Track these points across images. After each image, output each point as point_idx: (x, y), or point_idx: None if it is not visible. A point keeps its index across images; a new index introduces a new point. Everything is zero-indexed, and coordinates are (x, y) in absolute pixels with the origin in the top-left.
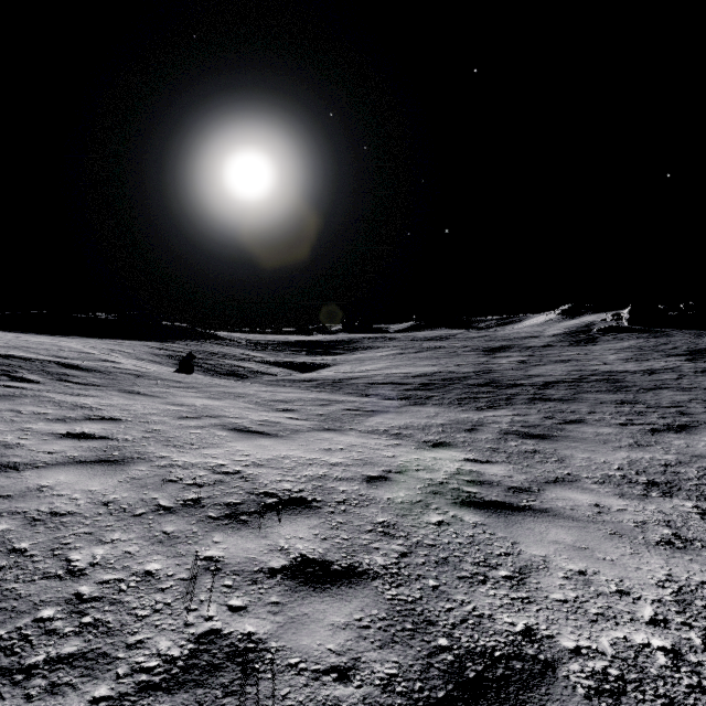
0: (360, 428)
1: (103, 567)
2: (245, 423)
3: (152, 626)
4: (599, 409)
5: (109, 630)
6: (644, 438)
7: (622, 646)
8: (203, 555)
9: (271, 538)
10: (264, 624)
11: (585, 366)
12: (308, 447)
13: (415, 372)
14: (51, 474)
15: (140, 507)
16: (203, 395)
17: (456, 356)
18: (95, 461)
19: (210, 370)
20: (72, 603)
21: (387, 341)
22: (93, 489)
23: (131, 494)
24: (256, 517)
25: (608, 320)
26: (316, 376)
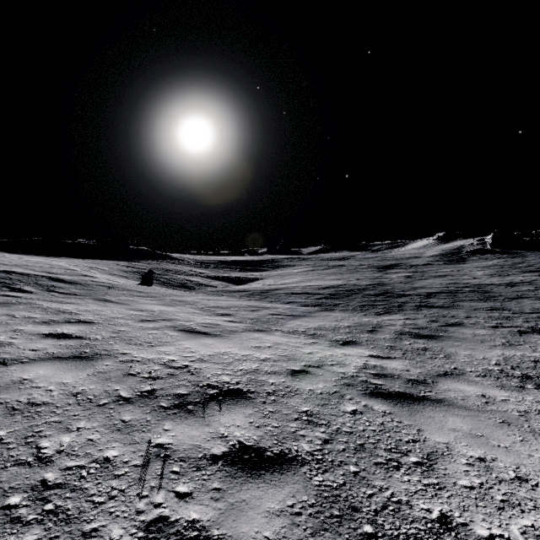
0: (283, 329)
1: (67, 454)
2: (192, 325)
3: (107, 513)
4: (474, 315)
5: (68, 518)
6: (514, 338)
7: (532, 535)
8: (155, 442)
9: (213, 426)
10: (207, 511)
11: (458, 280)
12: (242, 345)
13: (324, 284)
14: (32, 369)
15: (104, 398)
16: (159, 302)
17: (356, 272)
18: (70, 357)
19: (165, 283)
20: (37, 490)
21: (302, 260)
22: (65, 381)
23: (97, 386)
24: (200, 407)
25: (474, 244)
26: (247, 288)
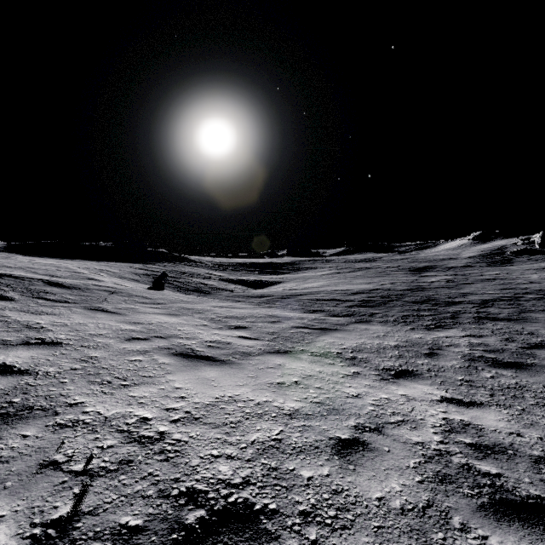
0: (311, 350)
1: None
2: (194, 344)
3: None
4: None
5: None
6: None
7: None
8: None
9: None
10: None
11: (513, 285)
12: (258, 380)
13: (353, 289)
14: None
15: None
16: (164, 311)
17: (386, 275)
18: None
19: (178, 286)
20: None
21: (324, 263)
22: None
23: None
24: None
25: (519, 244)
26: (266, 292)
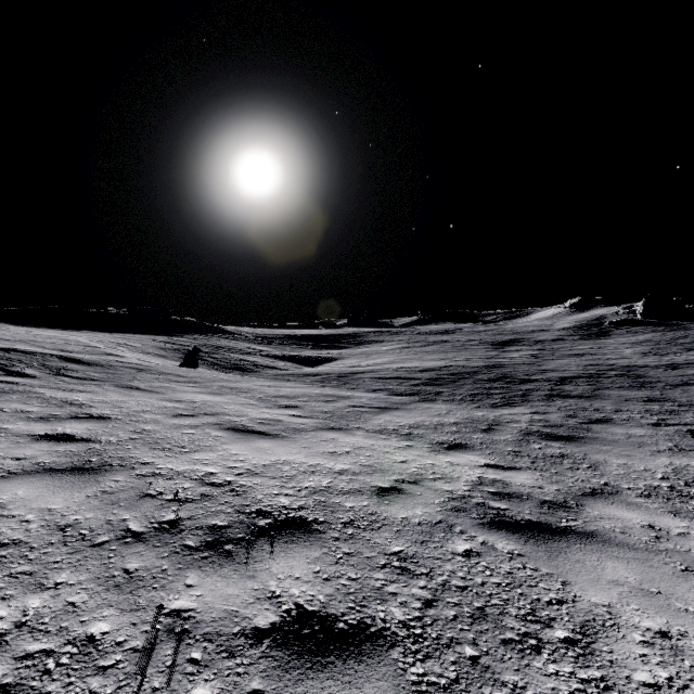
0: (367, 427)
1: (31, 630)
2: (244, 421)
3: None
4: (625, 407)
5: None
6: (684, 441)
7: None
8: (169, 607)
9: (260, 579)
10: None
11: (601, 361)
12: (310, 450)
13: (422, 366)
14: (9, 487)
15: (103, 533)
16: (204, 390)
17: (463, 350)
18: (67, 469)
19: (215, 363)
20: None
21: (393, 335)
22: (53, 507)
23: (97, 514)
24: (244, 547)
25: (620, 313)
26: (321, 370)
